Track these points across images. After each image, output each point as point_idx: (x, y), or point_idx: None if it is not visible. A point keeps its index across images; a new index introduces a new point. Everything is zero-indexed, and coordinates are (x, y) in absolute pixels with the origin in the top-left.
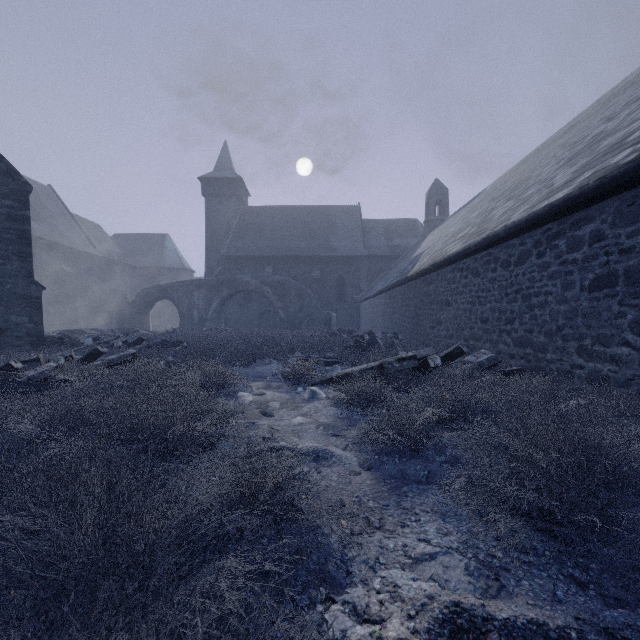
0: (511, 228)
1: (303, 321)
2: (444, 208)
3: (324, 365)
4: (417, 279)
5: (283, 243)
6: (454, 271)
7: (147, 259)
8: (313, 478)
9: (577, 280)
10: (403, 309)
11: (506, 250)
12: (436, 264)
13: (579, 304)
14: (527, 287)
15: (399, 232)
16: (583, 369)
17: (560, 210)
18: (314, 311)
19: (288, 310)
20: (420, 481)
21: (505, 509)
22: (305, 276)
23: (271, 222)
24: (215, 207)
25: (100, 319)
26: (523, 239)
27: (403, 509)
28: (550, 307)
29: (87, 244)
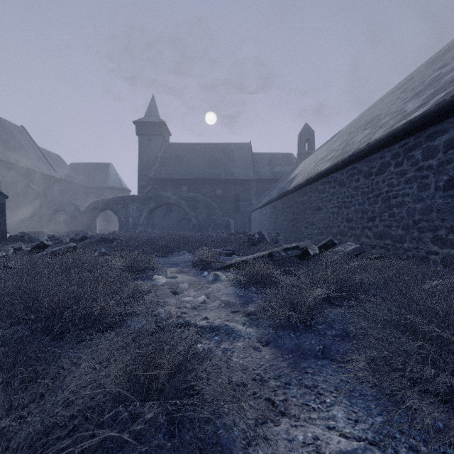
0: (373, 145)
1: (209, 226)
2: (311, 144)
3: (225, 256)
4: (294, 192)
5: (195, 169)
6: (324, 184)
7: (96, 181)
8: (215, 354)
9: (432, 182)
10: (283, 215)
11: (368, 163)
12: (310, 179)
13: (434, 201)
14: (386, 191)
15: (279, 162)
16: (438, 255)
17: (418, 125)
18: (218, 218)
19: (199, 218)
20: (316, 355)
21: (417, 391)
22: (211, 193)
23: (186, 154)
24: (145, 143)
25: (60, 225)
26: (383, 153)
27: (305, 388)
28: (407, 206)
29: (50, 169)
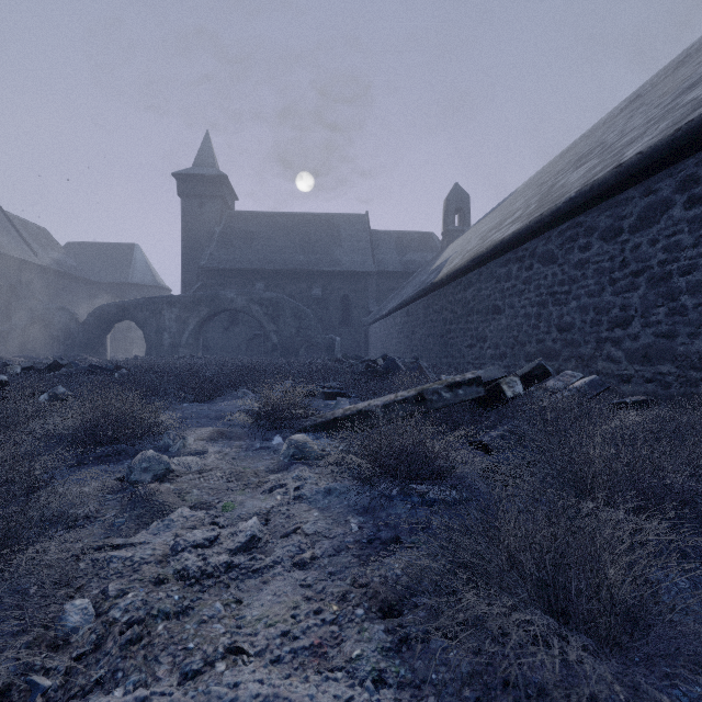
0: (632, 165)
1: (301, 347)
2: (465, 217)
3: (323, 398)
4: (447, 285)
5: (277, 255)
6: (508, 263)
7: (110, 273)
8: None
9: None
10: (426, 327)
11: (612, 211)
12: (479, 257)
13: None
14: (661, 262)
15: (413, 246)
16: None
17: None
18: (314, 335)
19: (282, 334)
20: None
21: None
22: (303, 294)
23: (263, 230)
24: (194, 210)
25: (43, 345)
26: (651, 184)
27: None
28: None
29: (25, 250)
